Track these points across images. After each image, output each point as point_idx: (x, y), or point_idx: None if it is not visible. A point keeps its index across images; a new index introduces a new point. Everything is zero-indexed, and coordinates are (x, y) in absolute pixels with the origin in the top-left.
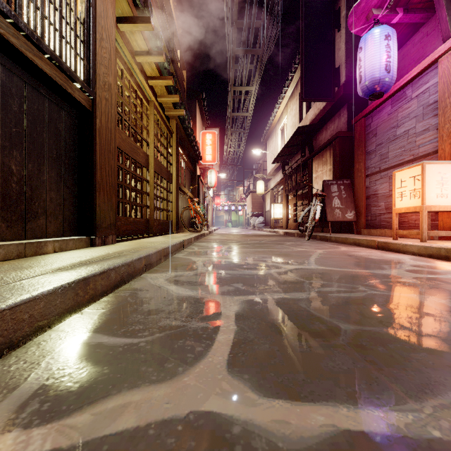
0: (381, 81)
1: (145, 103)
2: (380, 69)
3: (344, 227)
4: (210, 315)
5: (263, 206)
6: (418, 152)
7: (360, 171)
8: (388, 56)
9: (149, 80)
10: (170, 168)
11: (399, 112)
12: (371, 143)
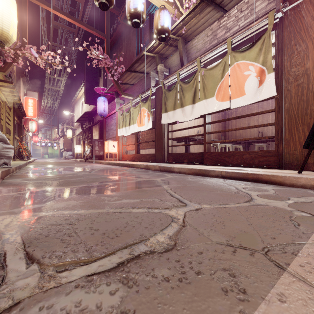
0: (103, 114)
1: (1, 102)
2: (102, 110)
3: (102, 158)
4: (45, 169)
5: (72, 145)
6: (114, 135)
7: (104, 137)
8: (104, 107)
9: (3, 92)
10: (9, 127)
11: (112, 121)
12: (107, 128)
